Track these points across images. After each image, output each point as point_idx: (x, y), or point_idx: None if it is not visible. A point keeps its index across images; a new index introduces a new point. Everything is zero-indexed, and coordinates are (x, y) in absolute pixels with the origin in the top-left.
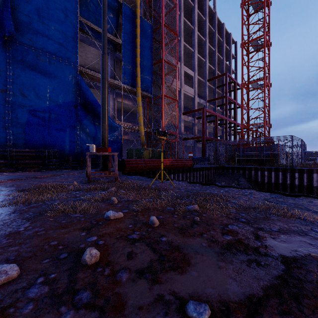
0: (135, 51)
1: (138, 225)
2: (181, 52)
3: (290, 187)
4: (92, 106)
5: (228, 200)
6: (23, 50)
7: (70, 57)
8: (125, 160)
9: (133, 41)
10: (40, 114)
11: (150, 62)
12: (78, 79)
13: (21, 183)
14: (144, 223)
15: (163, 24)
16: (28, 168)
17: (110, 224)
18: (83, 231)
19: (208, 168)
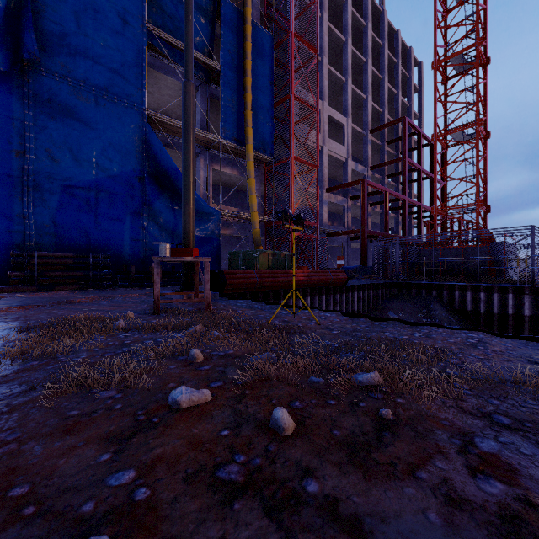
0: (244, 81)
1: (244, 429)
2: (323, 82)
3: (530, 322)
4: (169, 177)
5: (441, 358)
6: (52, 84)
7: (132, 94)
8: (226, 272)
9: (241, 65)
10: (82, 192)
11: (270, 100)
12: (146, 132)
13: (36, 313)
14: (259, 423)
15: (293, 33)
16: (59, 285)
17: (177, 426)
18: (108, 448)
19: (374, 285)
